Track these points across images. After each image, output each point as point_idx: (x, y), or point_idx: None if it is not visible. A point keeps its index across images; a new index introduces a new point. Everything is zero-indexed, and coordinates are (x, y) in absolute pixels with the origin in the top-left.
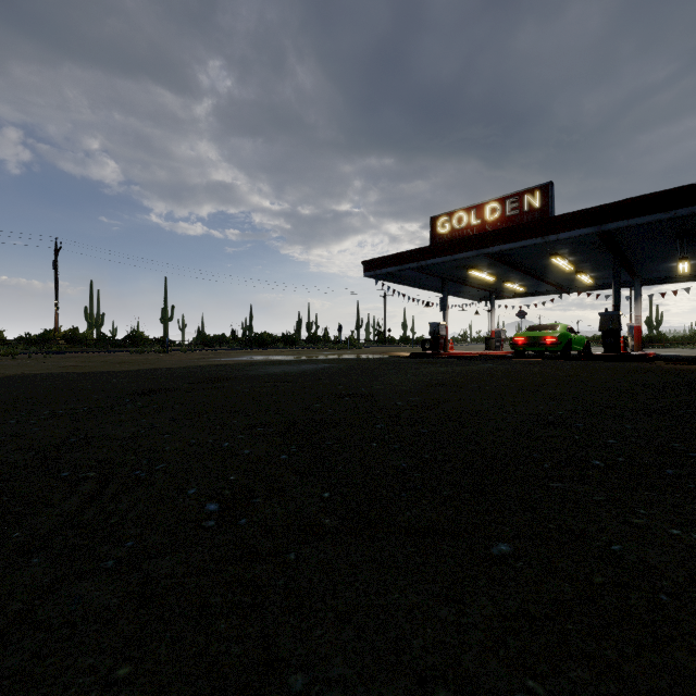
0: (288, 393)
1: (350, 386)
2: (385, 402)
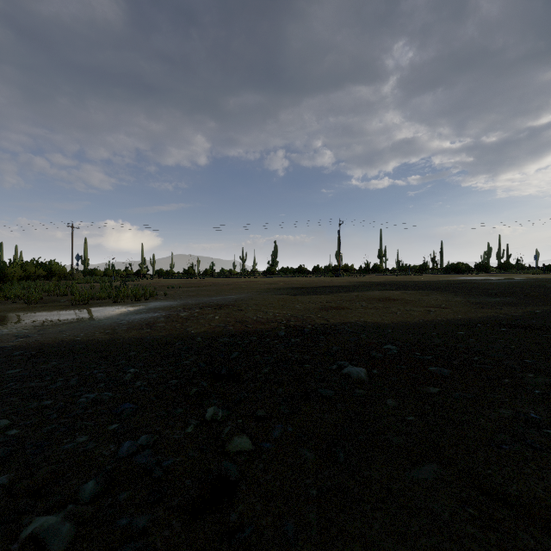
0: (506, 285)
1: (535, 284)
2: (548, 286)
